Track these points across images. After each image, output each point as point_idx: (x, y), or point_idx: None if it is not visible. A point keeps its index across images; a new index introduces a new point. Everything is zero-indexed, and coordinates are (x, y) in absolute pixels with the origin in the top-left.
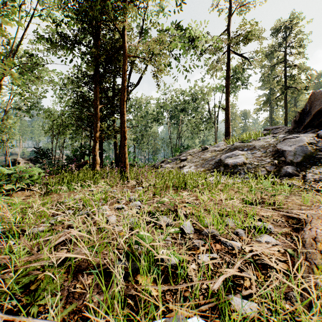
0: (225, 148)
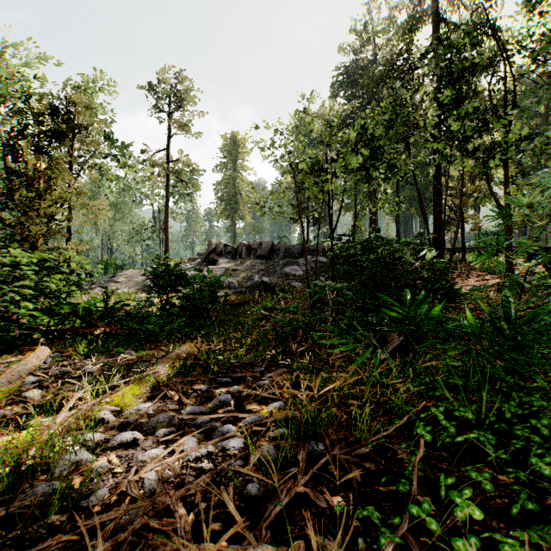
0: None
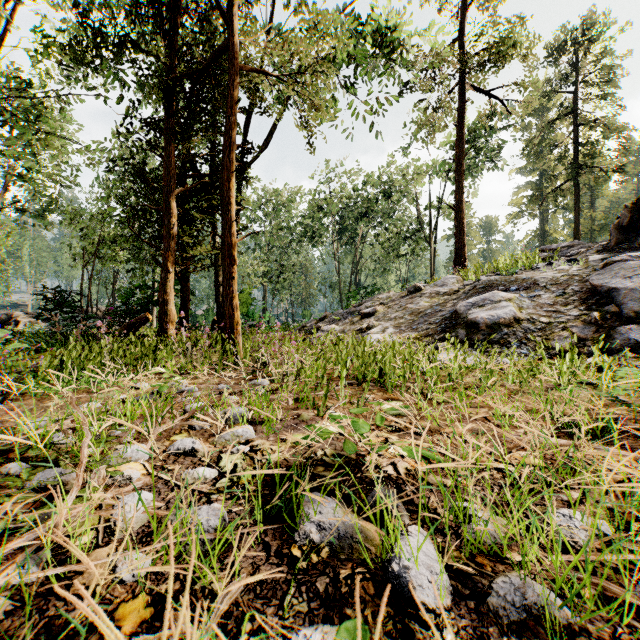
0: (462, 287)
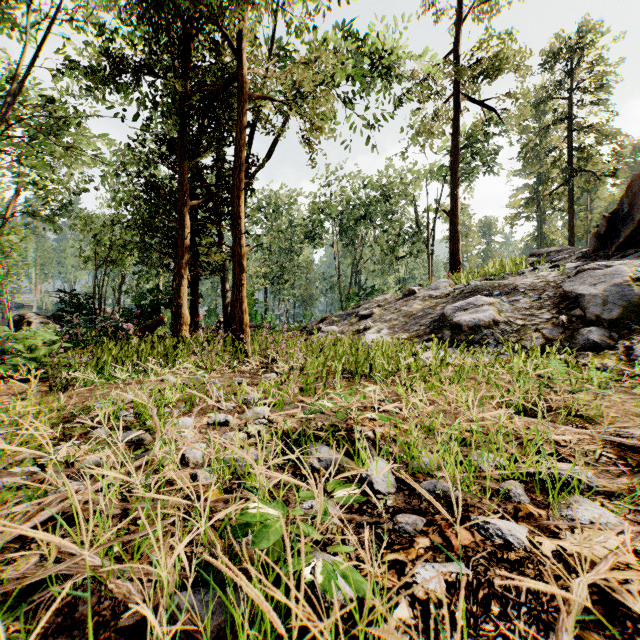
0: (452, 291)
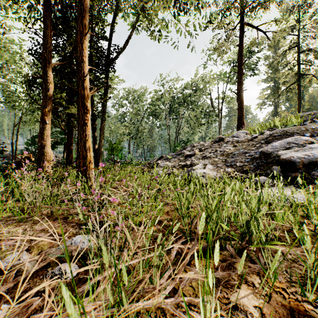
0: (254, 137)
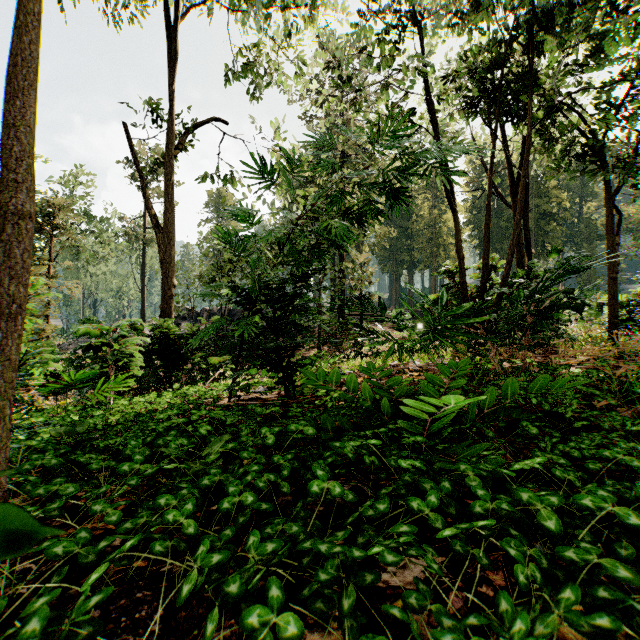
0: None
